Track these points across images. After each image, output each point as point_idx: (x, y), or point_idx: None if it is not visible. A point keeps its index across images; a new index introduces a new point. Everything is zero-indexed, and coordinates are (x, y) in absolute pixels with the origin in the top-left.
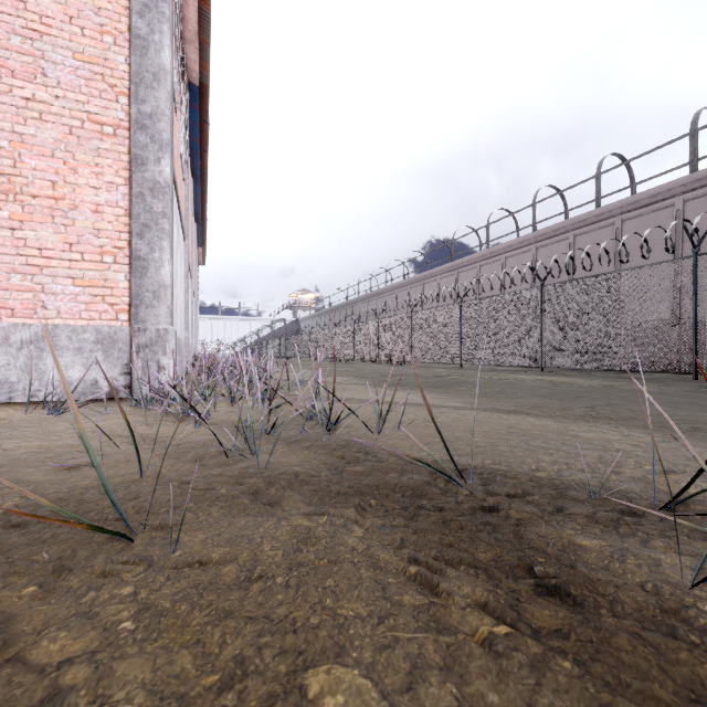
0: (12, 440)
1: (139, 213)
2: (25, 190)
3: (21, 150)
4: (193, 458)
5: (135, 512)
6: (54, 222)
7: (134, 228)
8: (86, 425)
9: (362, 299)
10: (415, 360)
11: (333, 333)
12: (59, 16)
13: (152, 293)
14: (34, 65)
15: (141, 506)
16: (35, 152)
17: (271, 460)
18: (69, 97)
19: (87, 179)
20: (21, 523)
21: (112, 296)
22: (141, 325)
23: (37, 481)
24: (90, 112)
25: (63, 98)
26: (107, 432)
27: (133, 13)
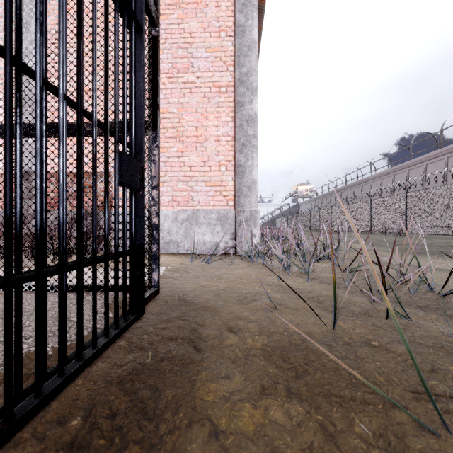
0: (200, 279)
1: (240, 137)
2: (184, 134)
3: (182, 112)
4: (350, 314)
5: (384, 379)
6: (197, 150)
7: (237, 147)
8: (230, 272)
9: (349, 187)
10: (410, 232)
11: (329, 211)
12: (199, 30)
13: (247, 187)
14: (188, 63)
15: (385, 373)
16: (188, 112)
17: (441, 330)
18: (203, 76)
19: (212, 122)
20: (290, 368)
21: (225, 191)
22: (241, 208)
23: (251, 318)
24: (213, 81)
25: (201, 77)
26: (249, 279)
27: (236, 12)
